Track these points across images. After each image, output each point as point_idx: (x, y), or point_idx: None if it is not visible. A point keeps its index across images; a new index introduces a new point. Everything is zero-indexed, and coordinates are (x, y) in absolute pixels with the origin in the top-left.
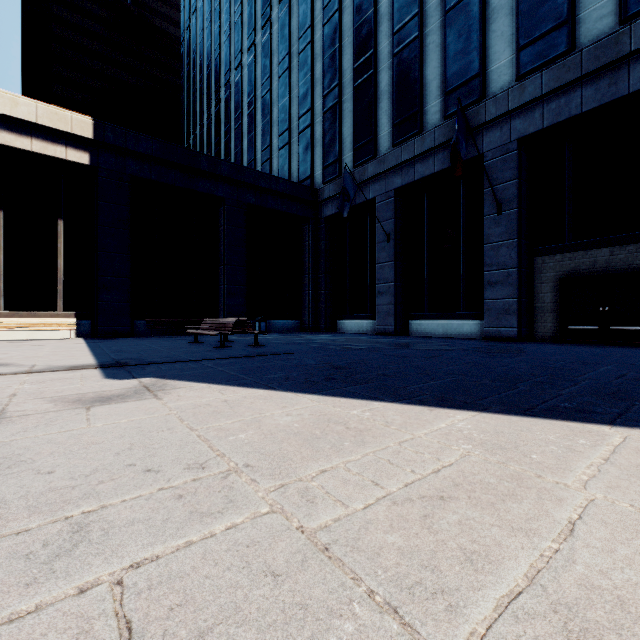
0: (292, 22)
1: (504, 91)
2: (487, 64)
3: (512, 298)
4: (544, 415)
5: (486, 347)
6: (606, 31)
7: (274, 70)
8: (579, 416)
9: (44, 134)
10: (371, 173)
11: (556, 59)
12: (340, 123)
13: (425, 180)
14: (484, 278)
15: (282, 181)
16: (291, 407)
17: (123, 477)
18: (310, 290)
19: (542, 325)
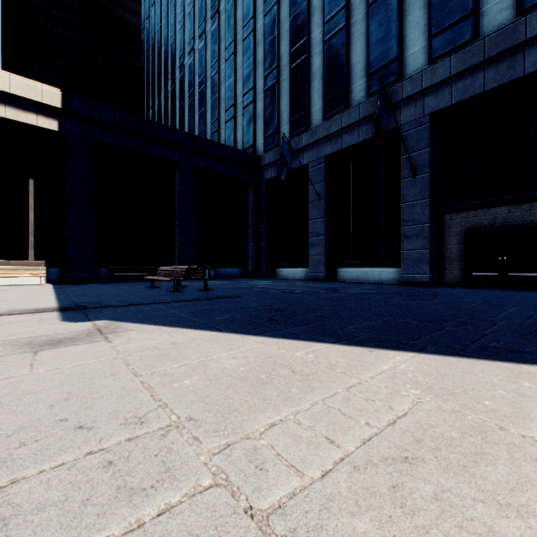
0: (237, 13)
1: (418, 73)
2: (404, 50)
3: (425, 249)
4: (479, 355)
5: (405, 291)
6: (505, 22)
7: (222, 54)
8: (512, 356)
9: (16, 103)
10: (305, 142)
11: (462, 46)
12: (278, 100)
13: (351, 149)
14: (401, 232)
15: (229, 149)
16: (237, 349)
17: (49, 437)
18: (253, 242)
19: (450, 272)
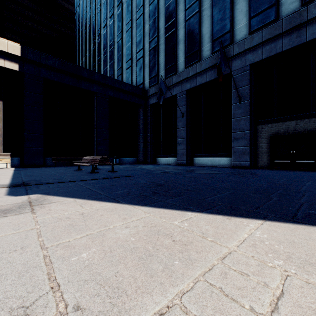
0: (133, 3)
1: (243, 40)
2: (234, 26)
3: (247, 146)
4: (308, 222)
5: (236, 171)
6: (295, 9)
7: (123, 28)
8: None
9: None
10: (174, 81)
11: (269, 23)
12: (158, 56)
13: (202, 85)
14: (232, 136)
15: (128, 85)
16: (129, 219)
17: None
18: (142, 142)
19: (261, 160)
